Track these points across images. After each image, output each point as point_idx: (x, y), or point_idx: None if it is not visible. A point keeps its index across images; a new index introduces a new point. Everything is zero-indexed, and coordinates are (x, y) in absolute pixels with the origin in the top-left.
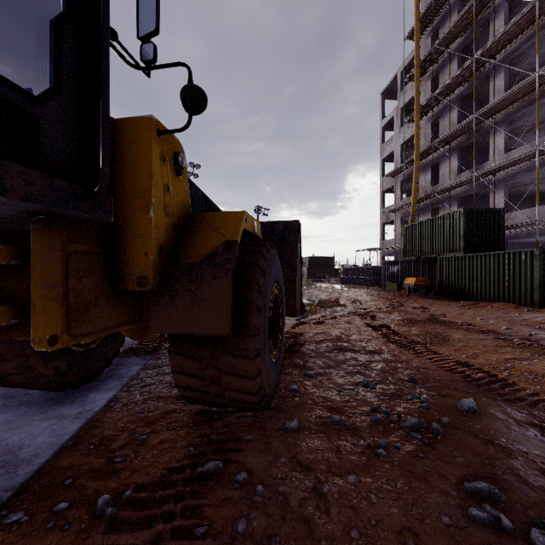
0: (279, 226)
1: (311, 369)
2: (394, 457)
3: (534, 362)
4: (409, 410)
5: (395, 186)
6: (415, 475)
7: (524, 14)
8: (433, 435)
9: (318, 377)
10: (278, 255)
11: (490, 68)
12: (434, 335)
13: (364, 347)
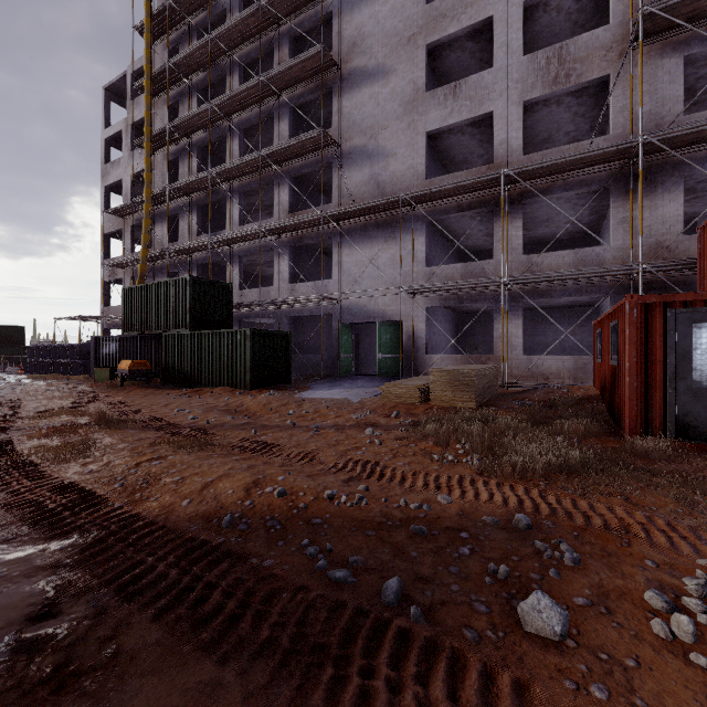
0: None
1: None
2: None
3: (167, 459)
4: None
5: (124, 230)
6: None
7: (252, 87)
8: None
9: None
10: None
11: (227, 127)
12: (73, 446)
13: None
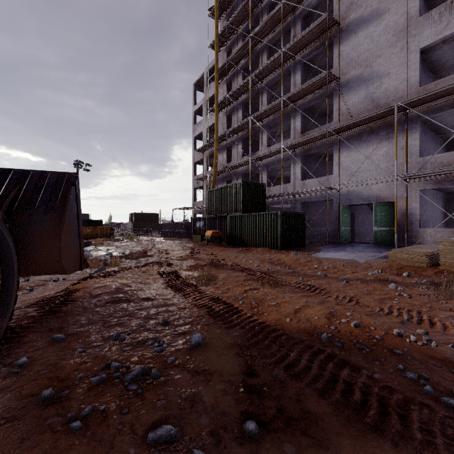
0: (52, 176)
1: (67, 329)
2: (91, 425)
3: (260, 290)
4: (143, 357)
5: (203, 159)
6: (102, 443)
7: (276, 58)
8: (150, 381)
9: (68, 339)
10: None
11: (259, 87)
12: (207, 277)
13: (141, 295)
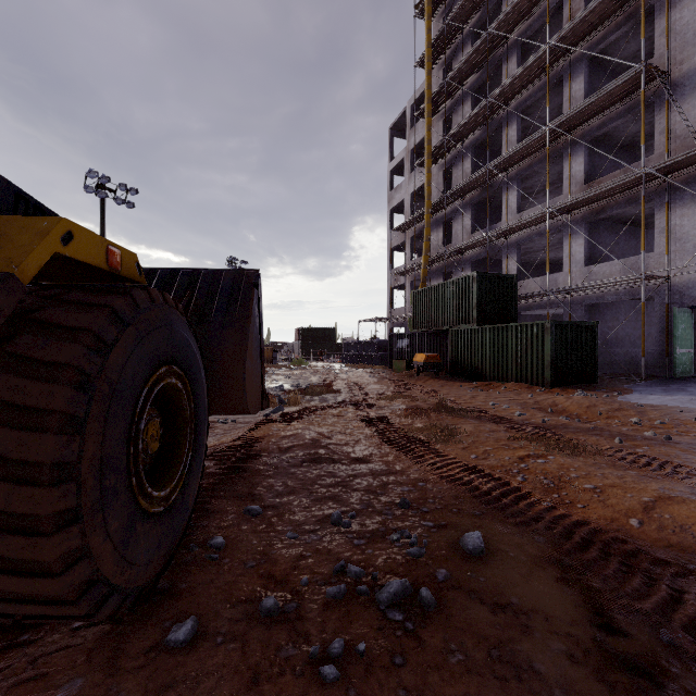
0: (228, 276)
1: (260, 498)
2: (352, 677)
3: (549, 459)
4: (392, 561)
5: (405, 243)
6: None
7: (536, 60)
8: (422, 610)
9: (266, 514)
10: (183, 315)
11: (503, 115)
12: (441, 429)
13: (349, 453)
